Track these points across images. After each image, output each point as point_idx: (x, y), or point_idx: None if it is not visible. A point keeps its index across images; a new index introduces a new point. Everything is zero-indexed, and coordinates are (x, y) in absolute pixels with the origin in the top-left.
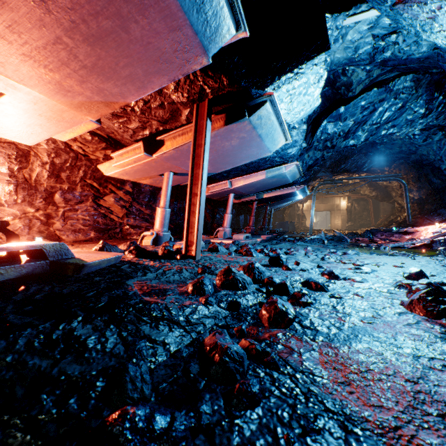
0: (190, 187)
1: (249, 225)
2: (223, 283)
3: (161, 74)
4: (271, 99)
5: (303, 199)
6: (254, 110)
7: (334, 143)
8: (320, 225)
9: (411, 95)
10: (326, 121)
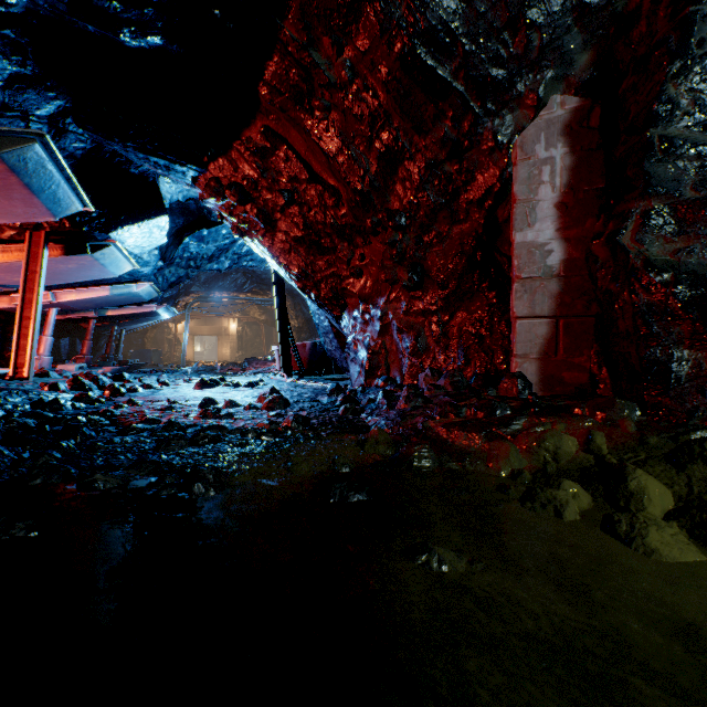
0: (22, 310)
1: (82, 353)
2: (74, 387)
3: (3, 219)
4: (115, 244)
5: (177, 318)
6: (98, 249)
7: (199, 265)
8: (210, 356)
9: None
10: (189, 239)
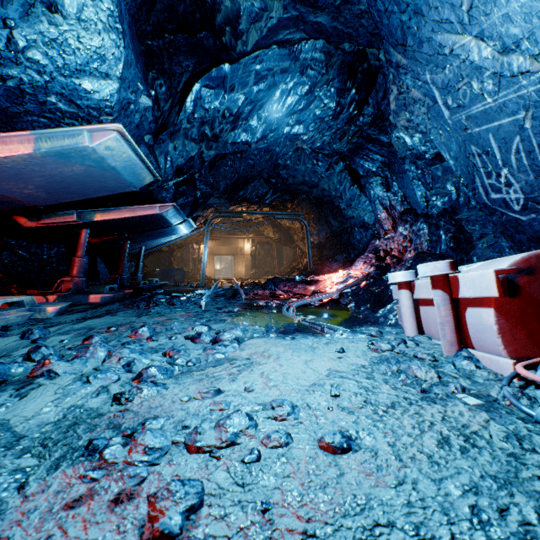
0: None
1: (70, 274)
2: None
3: None
4: None
5: (199, 238)
6: None
7: (217, 131)
8: (226, 272)
9: (321, 76)
10: (201, 83)
